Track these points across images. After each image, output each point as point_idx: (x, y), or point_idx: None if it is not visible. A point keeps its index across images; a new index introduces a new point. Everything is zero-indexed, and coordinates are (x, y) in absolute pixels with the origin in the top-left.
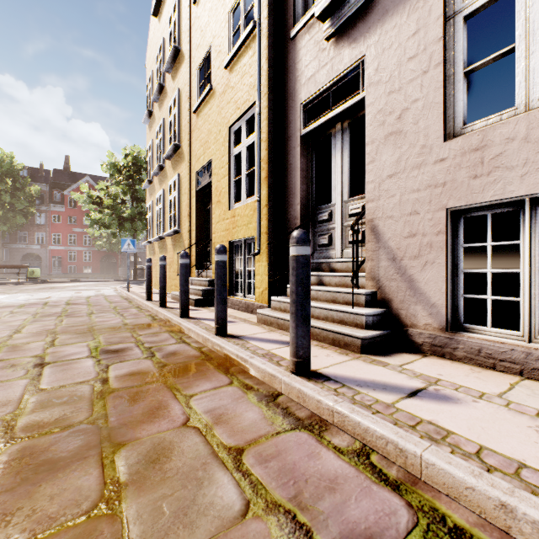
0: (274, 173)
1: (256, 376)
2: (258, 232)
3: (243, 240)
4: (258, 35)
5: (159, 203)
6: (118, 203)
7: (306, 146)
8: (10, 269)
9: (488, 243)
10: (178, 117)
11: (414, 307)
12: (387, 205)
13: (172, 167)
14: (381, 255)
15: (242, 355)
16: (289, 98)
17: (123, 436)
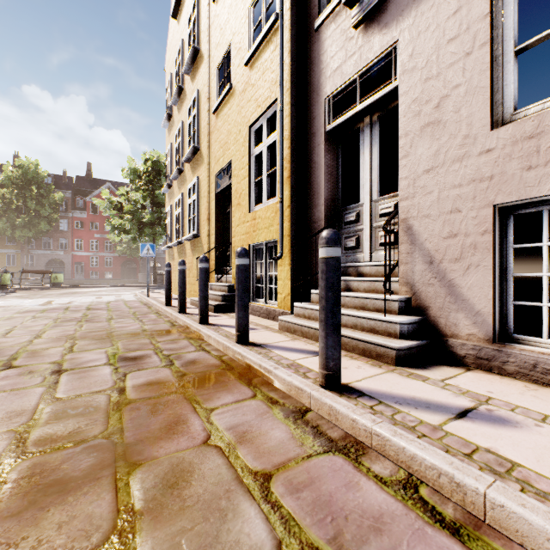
0: (297, 172)
1: (281, 388)
2: (280, 234)
3: (264, 243)
4: (281, 28)
5: (178, 207)
6: (138, 208)
7: (331, 142)
8: (35, 275)
9: (545, 243)
10: (198, 119)
11: (455, 315)
12: (424, 203)
13: (191, 170)
14: (417, 258)
15: (266, 366)
16: (313, 92)
17: (139, 454)
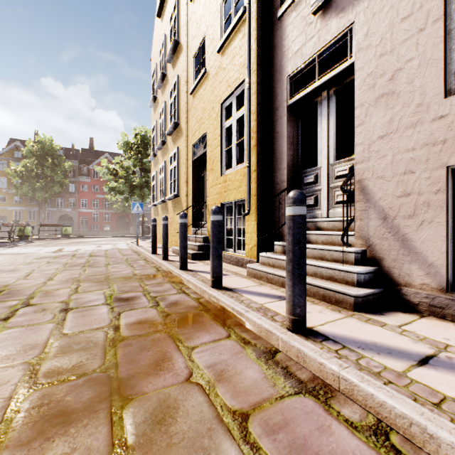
0: (262, 141)
1: (252, 329)
2: (247, 194)
3: (234, 202)
4: (248, 18)
5: (162, 172)
6: (129, 174)
7: (292, 115)
8: (50, 227)
9: None
10: (178, 99)
11: (409, 266)
12: (378, 166)
13: (172, 141)
14: (371, 214)
15: (238, 309)
16: (276, 72)
17: (131, 389)
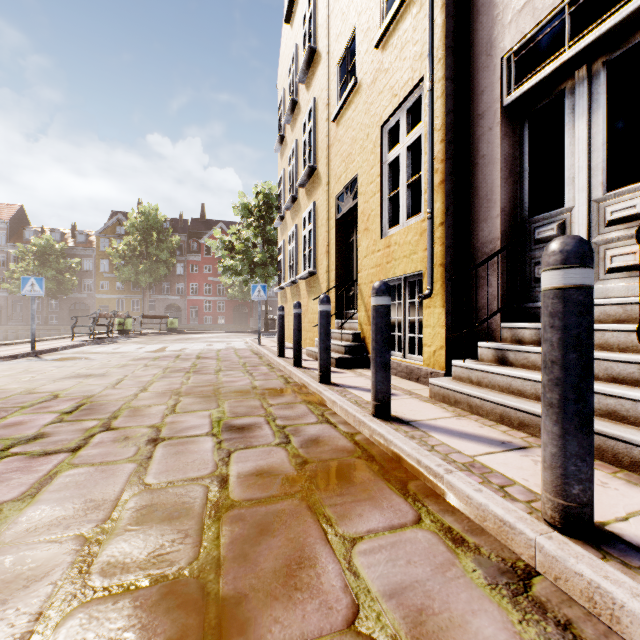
0: (455, 174)
1: (462, 509)
2: (428, 263)
3: (403, 278)
4: None
5: (291, 241)
6: (249, 247)
7: (510, 122)
8: (156, 320)
9: None
10: (314, 133)
11: None
12: None
13: (306, 196)
14: None
15: (430, 464)
16: (480, 54)
17: (240, 632)
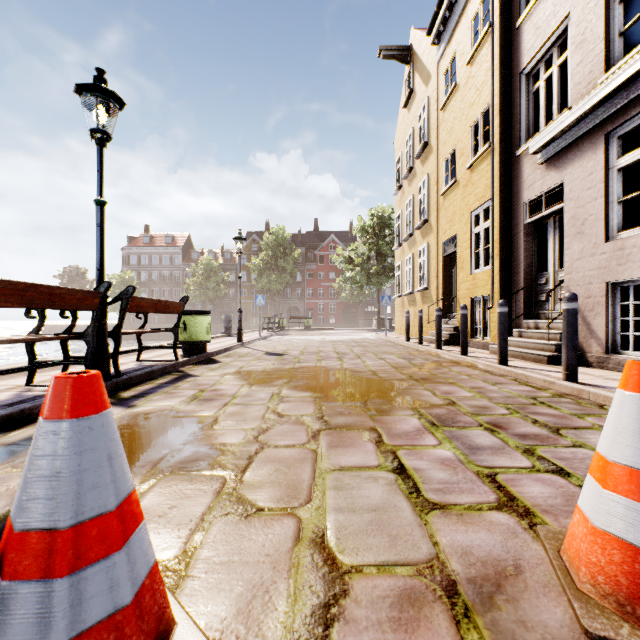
0: (504, 250)
1: (481, 367)
2: (491, 292)
3: (481, 297)
4: (491, 156)
5: (408, 264)
6: (364, 260)
7: (529, 230)
8: None
9: (630, 302)
10: (427, 197)
11: (590, 341)
12: (576, 278)
13: (420, 235)
14: None
15: (474, 360)
16: (515, 197)
17: (430, 370)
